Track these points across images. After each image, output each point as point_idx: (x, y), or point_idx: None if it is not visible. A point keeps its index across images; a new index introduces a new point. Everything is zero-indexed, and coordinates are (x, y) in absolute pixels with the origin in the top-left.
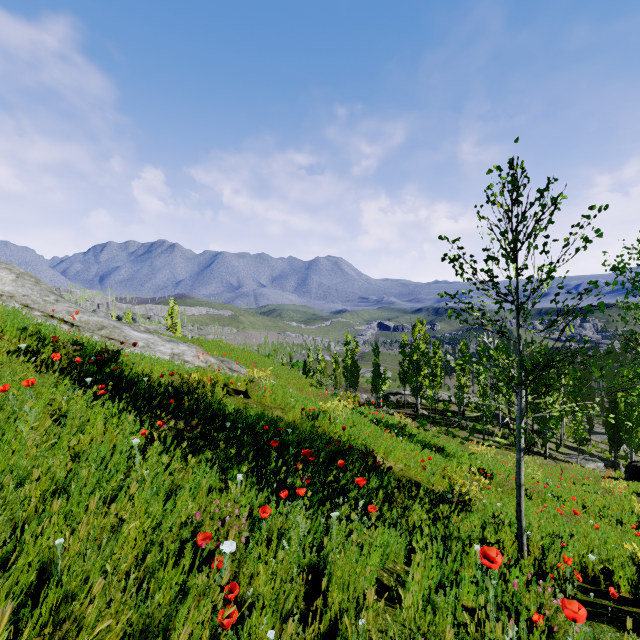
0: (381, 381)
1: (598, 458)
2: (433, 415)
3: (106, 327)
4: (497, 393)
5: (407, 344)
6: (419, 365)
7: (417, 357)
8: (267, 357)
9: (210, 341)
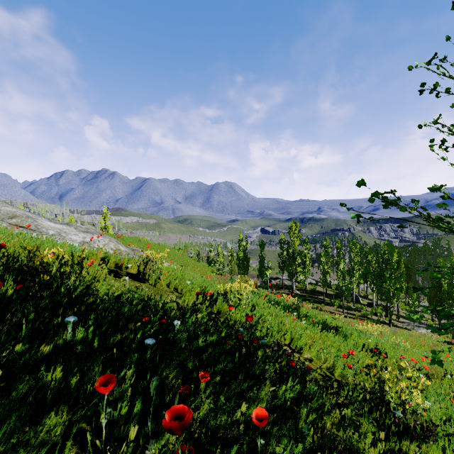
0: (266, 269)
1: (426, 325)
2: (304, 294)
3: (18, 216)
4: (351, 277)
5: (284, 241)
6: (294, 256)
7: (292, 251)
8: (178, 250)
9: (132, 237)
